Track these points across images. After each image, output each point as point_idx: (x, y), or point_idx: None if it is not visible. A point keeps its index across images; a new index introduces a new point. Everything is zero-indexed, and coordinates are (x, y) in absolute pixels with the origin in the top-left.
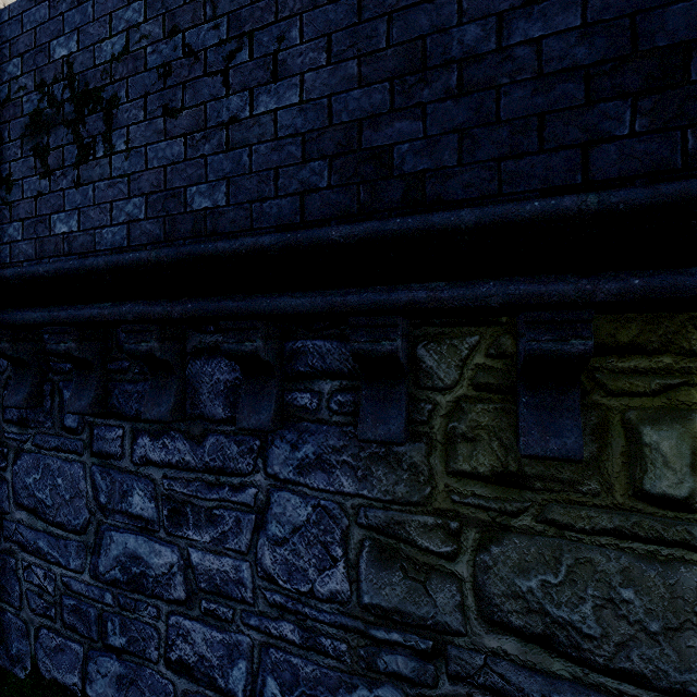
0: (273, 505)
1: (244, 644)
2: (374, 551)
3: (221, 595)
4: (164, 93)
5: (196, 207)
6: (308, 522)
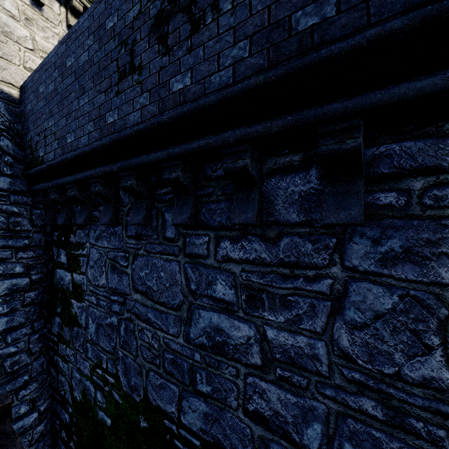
0: (351, 294)
1: (319, 409)
2: None
3: (295, 366)
4: None
5: (301, 28)
6: (394, 310)
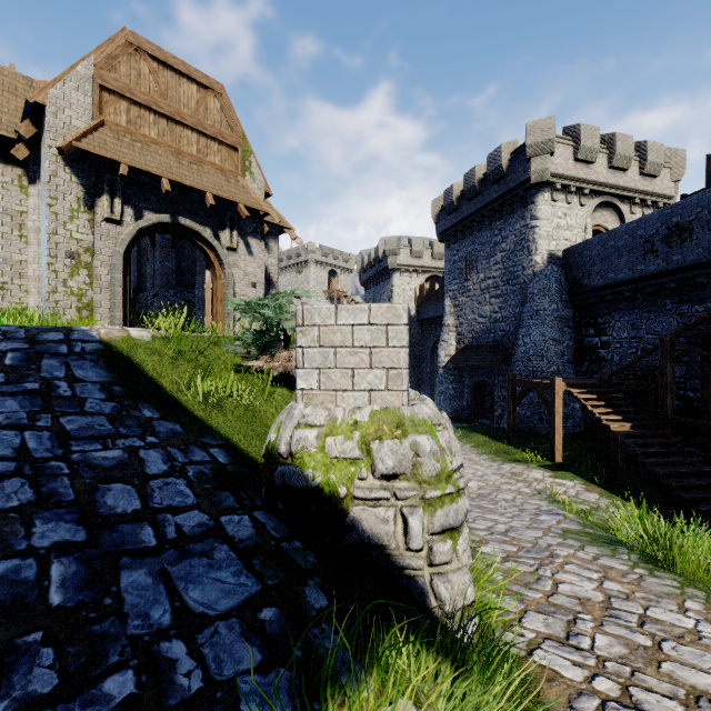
0: None
1: None
2: None
3: None
4: (708, 226)
5: None
6: None
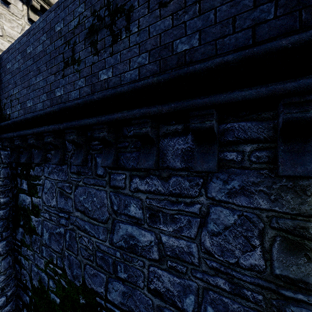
0: (211, 214)
1: (193, 286)
2: (283, 244)
3: (179, 259)
4: None
5: (179, 50)
6: (235, 224)
